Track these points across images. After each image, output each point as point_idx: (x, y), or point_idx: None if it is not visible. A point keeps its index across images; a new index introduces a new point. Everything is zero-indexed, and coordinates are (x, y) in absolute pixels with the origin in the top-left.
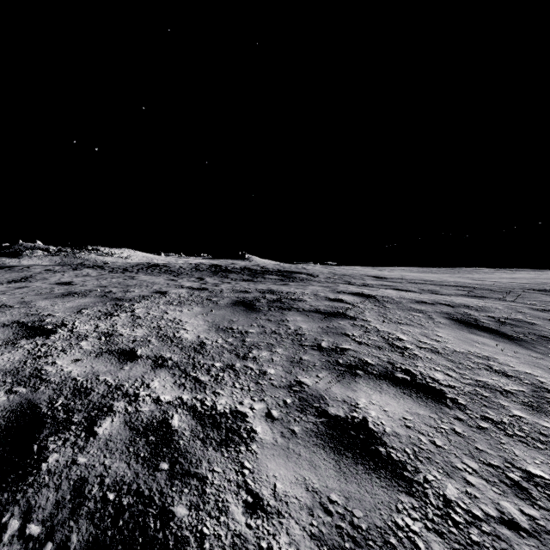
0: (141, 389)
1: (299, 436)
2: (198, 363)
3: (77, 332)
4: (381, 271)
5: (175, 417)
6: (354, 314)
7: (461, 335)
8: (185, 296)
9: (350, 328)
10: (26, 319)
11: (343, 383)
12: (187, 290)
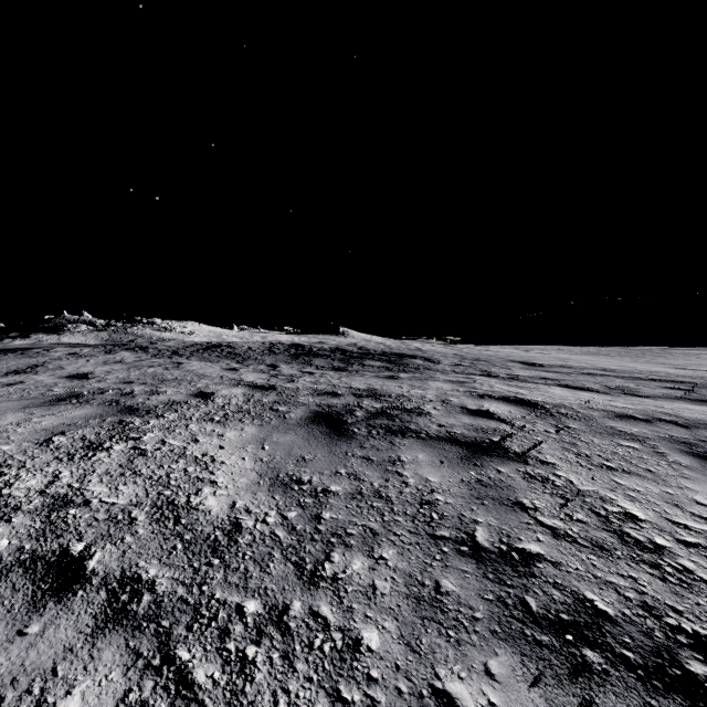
0: None
1: None
2: (206, 604)
3: (7, 496)
4: (529, 352)
5: None
6: (520, 446)
7: None
8: (237, 403)
9: (523, 487)
10: None
11: None
12: (245, 389)
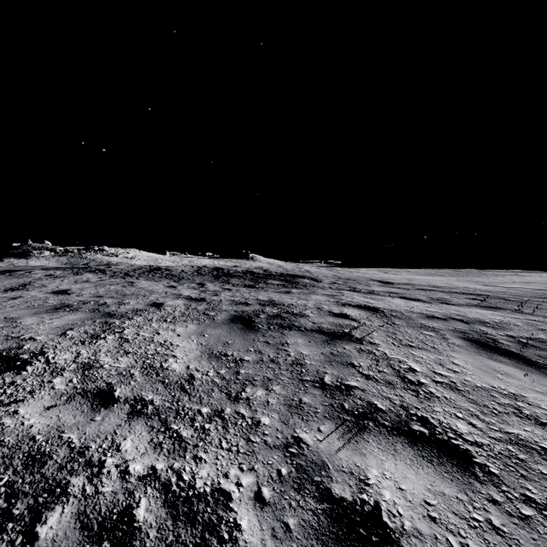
0: (108, 454)
1: (294, 537)
2: (182, 409)
3: (54, 363)
4: (387, 273)
5: (142, 503)
6: (360, 334)
7: (481, 362)
8: (181, 310)
9: (356, 356)
10: (3, 345)
11: (349, 442)
12: (185, 301)
